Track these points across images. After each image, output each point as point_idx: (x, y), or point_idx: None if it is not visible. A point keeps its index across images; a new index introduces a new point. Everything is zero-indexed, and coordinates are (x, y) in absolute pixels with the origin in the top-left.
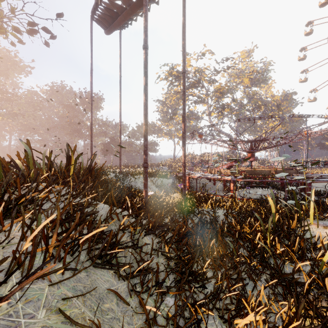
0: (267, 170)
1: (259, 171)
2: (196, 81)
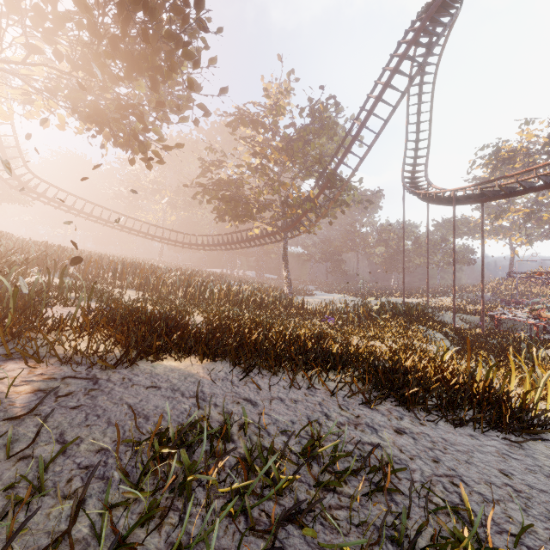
0: None
1: None
2: (547, 158)
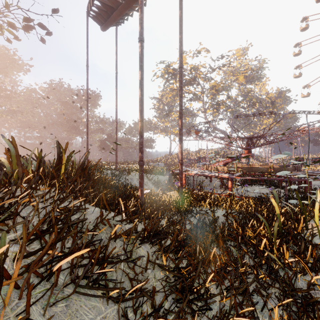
0: (265, 168)
1: (256, 169)
2: (192, 78)
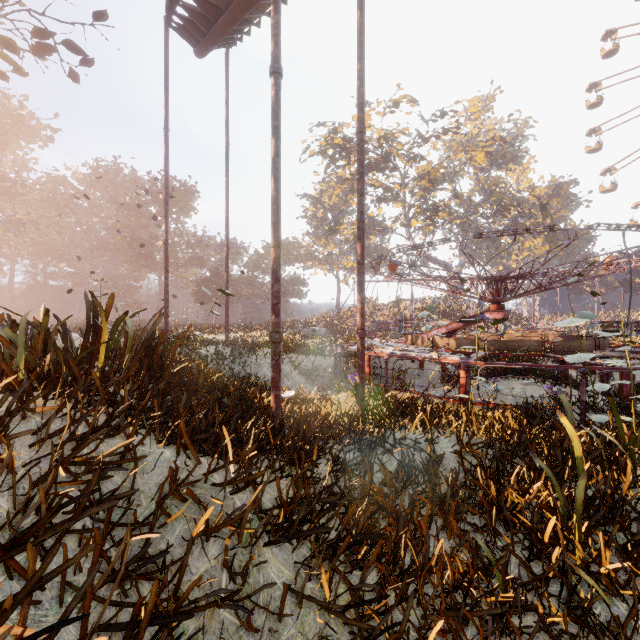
0: (534, 341)
1: (516, 343)
2: (382, 157)
